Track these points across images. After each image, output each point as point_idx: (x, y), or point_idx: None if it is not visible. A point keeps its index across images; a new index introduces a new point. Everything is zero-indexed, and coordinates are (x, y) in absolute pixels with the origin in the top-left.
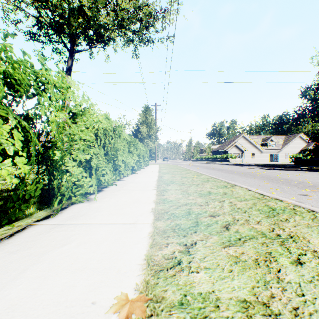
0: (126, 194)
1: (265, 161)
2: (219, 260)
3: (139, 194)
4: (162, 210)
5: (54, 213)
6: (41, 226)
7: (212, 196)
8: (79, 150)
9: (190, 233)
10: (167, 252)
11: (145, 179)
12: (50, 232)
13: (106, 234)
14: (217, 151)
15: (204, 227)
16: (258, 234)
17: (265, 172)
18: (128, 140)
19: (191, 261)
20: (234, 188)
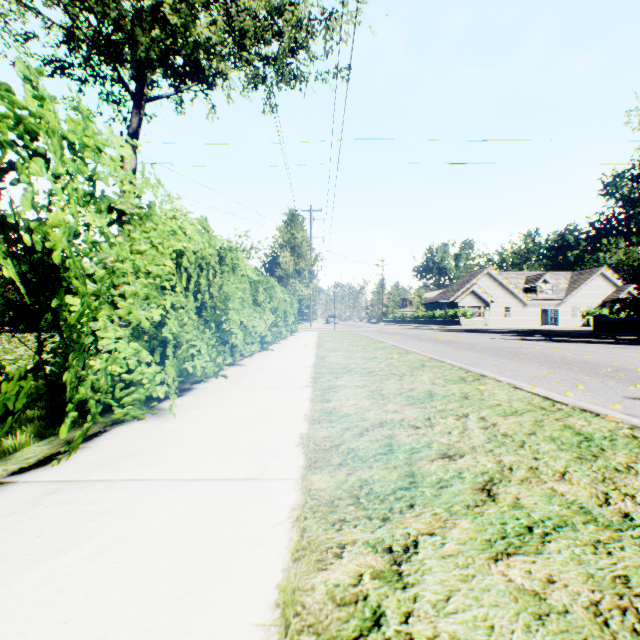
0: (244, 397)
1: (533, 324)
2: (491, 611)
3: (274, 398)
4: (325, 439)
5: (68, 447)
6: (23, 486)
7: (437, 402)
8: (134, 298)
9: (398, 508)
10: (341, 577)
11: (289, 361)
12: (38, 505)
13: (181, 513)
14: (435, 303)
15: (431, 489)
16: (573, 513)
17: (539, 346)
18: (253, 279)
19: (409, 615)
20: (482, 383)
